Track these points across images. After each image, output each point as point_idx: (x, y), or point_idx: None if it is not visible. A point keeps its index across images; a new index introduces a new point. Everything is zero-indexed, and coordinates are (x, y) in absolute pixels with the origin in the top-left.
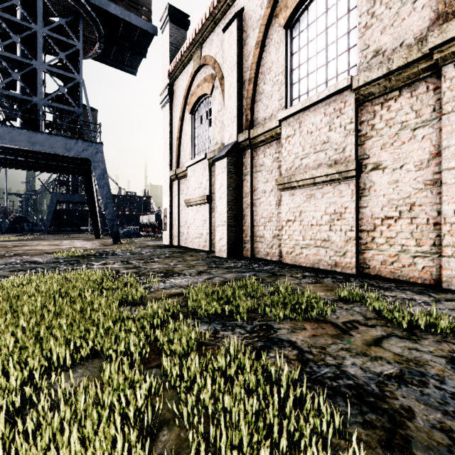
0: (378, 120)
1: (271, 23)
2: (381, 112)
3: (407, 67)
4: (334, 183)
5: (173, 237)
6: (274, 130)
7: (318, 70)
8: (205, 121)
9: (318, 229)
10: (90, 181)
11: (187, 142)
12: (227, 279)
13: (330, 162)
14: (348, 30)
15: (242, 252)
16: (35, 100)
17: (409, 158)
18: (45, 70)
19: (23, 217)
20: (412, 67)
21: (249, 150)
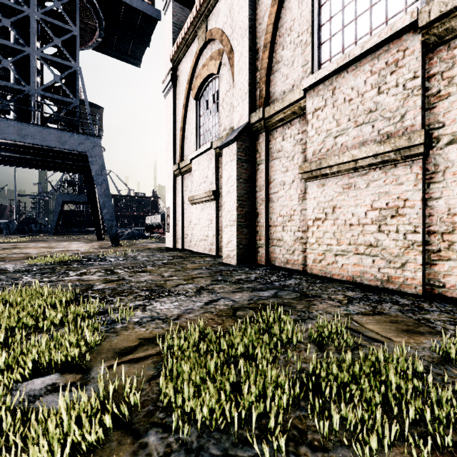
0: None
1: None
2: None
3: None
4: (386, 166)
5: (176, 238)
6: (297, 104)
7: (358, 18)
8: (212, 107)
9: (361, 230)
10: (91, 179)
11: (191, 132)
12: (237, 302)
13: (379, 137)
14: None
15: (254, 258)
16: (28, 90)
17: None
18: (39, 57)
19: (31, 218)
20: None
21: (263, 133)
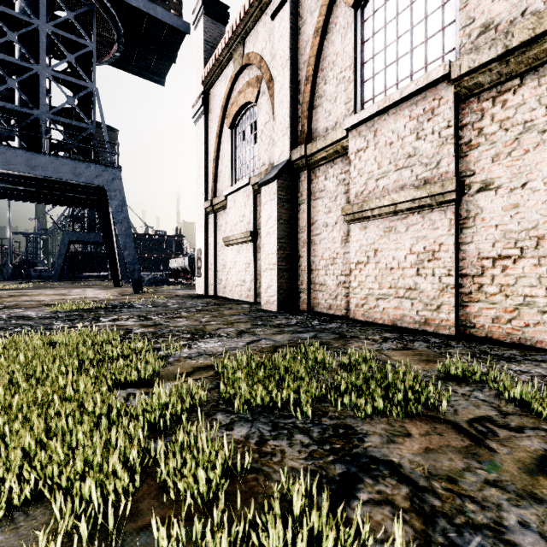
0: (488, 121)
1: (335, 3)
2: (492, 110)
3: (535, 42)
4: (424, 211)
5: (208, 284)
6: (340, 143)
7: (400, 59)
8: (249, 138)
9: (401, 273)
10: (107, 216)
11: (226, 165)
12: (278, 342)
13: (417, 182)
14: (442, 2)
15: (296, 304)
16: (37, 114)
17: (536, 172)
18: (49, 75)
19: (29, 261)
20: (542, 41)
21: (305, 171)
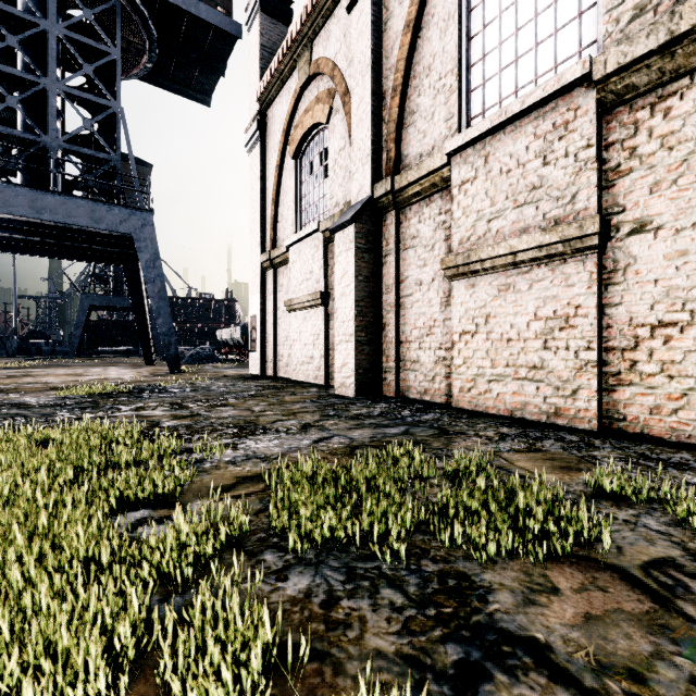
0: (644, 138)
1: None
2: (650, 122)
3: None
4: (554, 262)
5: (265, 362)
6: (438, 173)
7: (520, 59)
8: (318, 170)
9: (522, 347)
10: (137, 274)
11: (288, 206)
12: (356, 440)
13: (545, 223)
14: None
15: (380, 388)
16: (45, 141)
17: None
18: (61, 92)
19: (40, 332)
20: None
21: (392, 211)
